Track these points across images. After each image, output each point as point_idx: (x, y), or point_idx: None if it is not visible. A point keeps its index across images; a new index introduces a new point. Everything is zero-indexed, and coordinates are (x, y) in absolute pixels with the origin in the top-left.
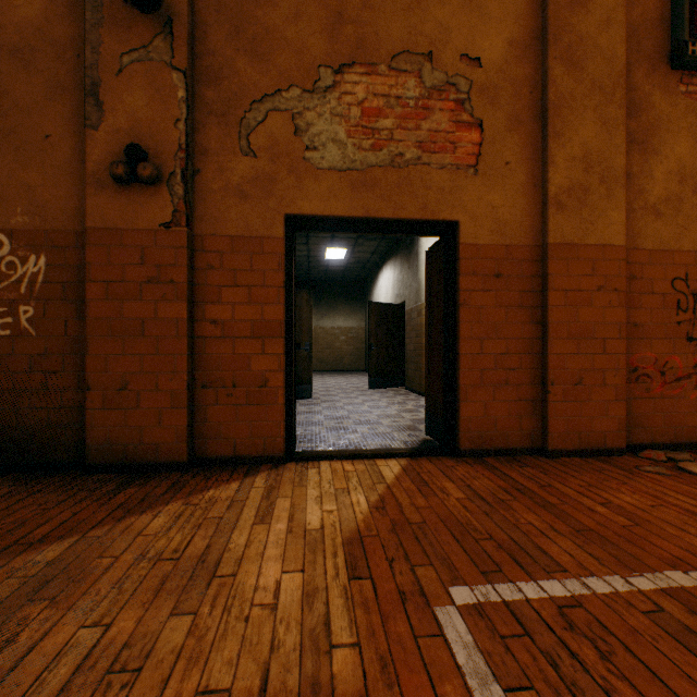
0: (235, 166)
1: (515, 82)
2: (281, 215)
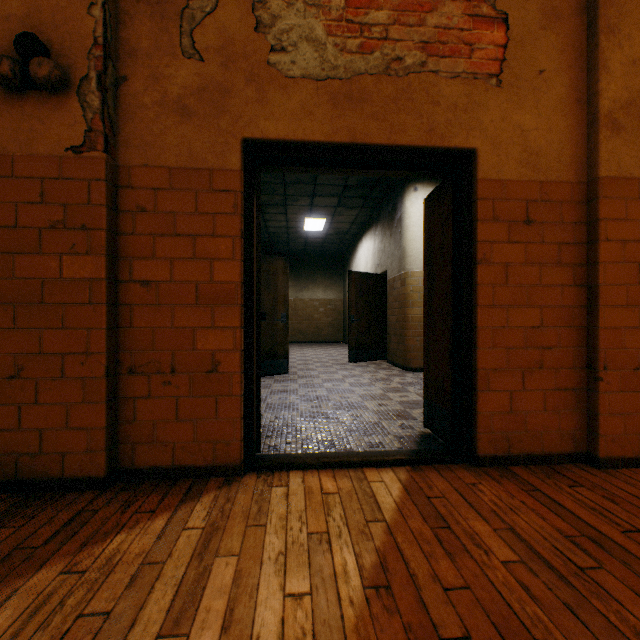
0: (174, 72)
1: None
2: (237, 139)
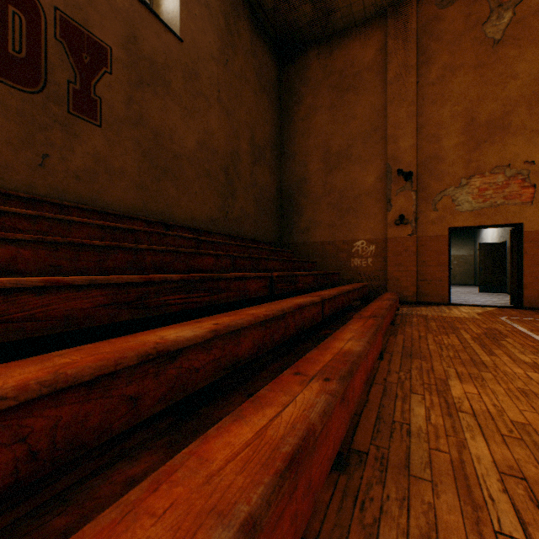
0: (430, 214)
1: None
2: (446, 228)
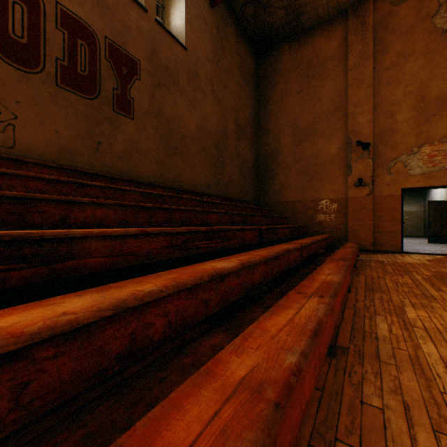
0: (385, 178)
1: None
2: (399, 188)
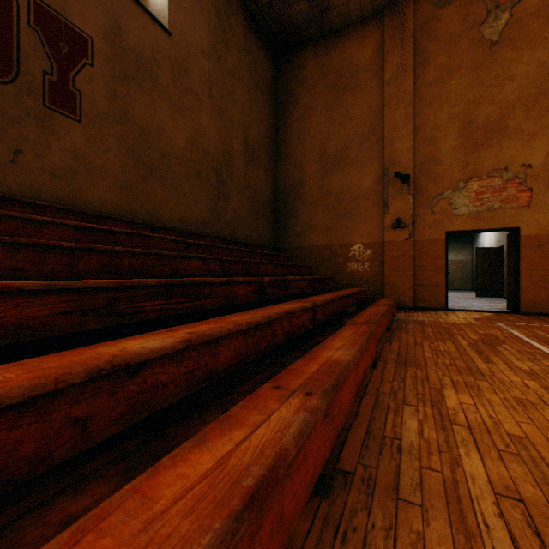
0: (427, 218)
1: (548, 170)
2: (443, 232)
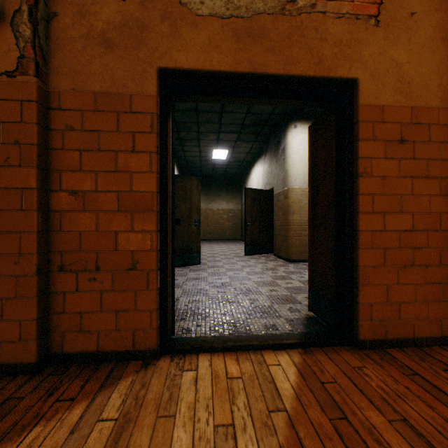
0: (99, 9)
1: None
2: (153, 68)
